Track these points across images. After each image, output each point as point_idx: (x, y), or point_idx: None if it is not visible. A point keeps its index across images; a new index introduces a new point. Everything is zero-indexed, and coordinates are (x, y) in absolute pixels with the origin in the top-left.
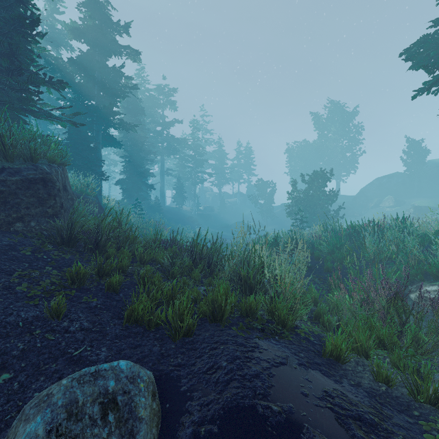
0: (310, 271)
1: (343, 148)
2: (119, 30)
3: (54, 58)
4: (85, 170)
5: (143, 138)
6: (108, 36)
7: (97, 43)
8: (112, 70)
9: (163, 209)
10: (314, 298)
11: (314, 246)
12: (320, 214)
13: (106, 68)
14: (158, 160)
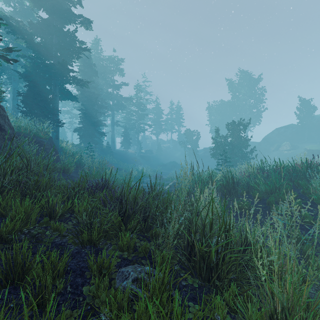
0: (255, 215)
1: (251, 106)
2: (73, 2)
3: (15, 21)
4: (43, 117)
5: (97, 95)
6: (64, 7)
7: (54, 11)
8: (67, 35)
9: (113, 152)
10: (302, 275)
11: (249, 185)
12: (238, 155)
13: (62, 32)
14: (110, 114)
